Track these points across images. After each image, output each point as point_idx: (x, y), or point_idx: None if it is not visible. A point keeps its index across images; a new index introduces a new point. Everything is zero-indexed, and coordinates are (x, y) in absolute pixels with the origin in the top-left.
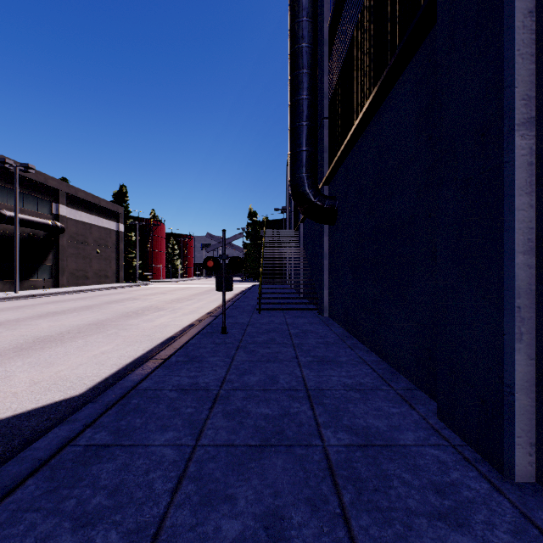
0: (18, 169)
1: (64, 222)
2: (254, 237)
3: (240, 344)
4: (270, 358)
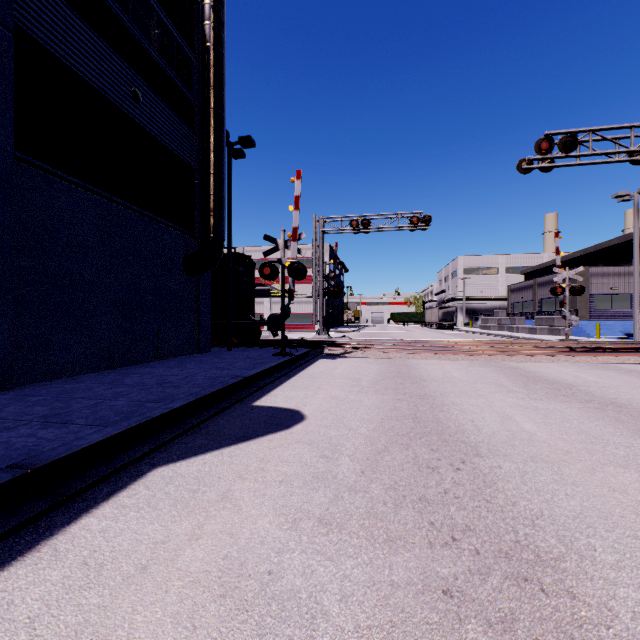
0: None
1: None
2: None
3: None
4: None
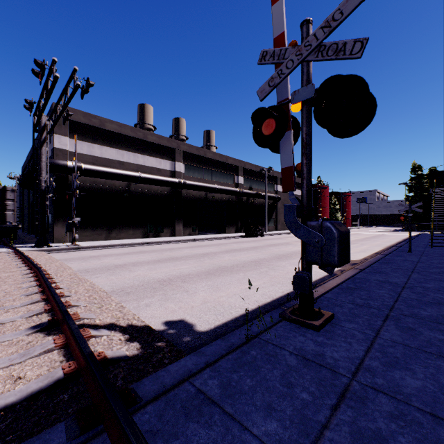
0: (266, 171)
1: (279, 194)
2: (418, 189)
3: (422, 255)
4: (441, 259)
